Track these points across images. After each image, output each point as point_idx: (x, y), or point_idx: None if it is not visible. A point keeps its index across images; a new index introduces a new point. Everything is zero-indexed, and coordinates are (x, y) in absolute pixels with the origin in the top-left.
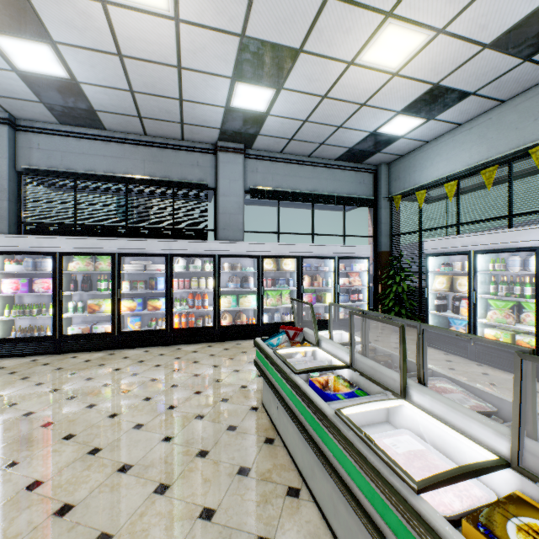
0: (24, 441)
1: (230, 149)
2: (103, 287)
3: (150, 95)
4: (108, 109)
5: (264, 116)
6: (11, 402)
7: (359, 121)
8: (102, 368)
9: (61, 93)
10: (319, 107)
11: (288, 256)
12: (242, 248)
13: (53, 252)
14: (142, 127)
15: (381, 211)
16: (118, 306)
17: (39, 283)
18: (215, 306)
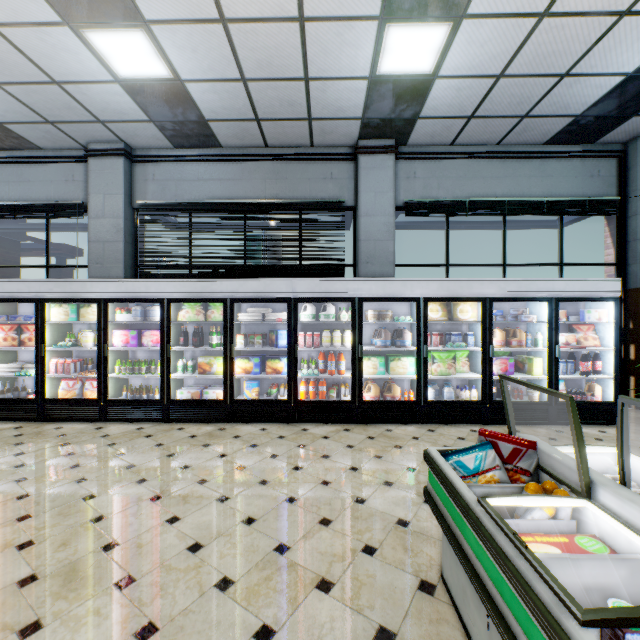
0: (69, 576)
1: (375, 149)
2: (214, 342)
3: (266, 81)
4: (220, 115)
5: (428, 82)
6: (90, 492)
7: (607, 55)
8: (205, 451)
9: (168, 103)
10: (530, 40)
11: (467, 298)
12: (393, 288)
13: (161, 298)
14: (262, 135)
15: (636, 220)
16: (230, 367)
17: (148, 335)
18: (354, 371)
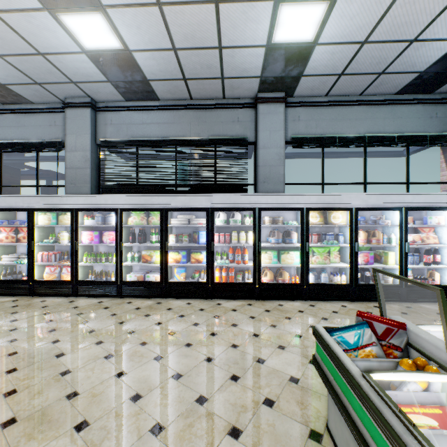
0: (40, 419)
1: (270, 99)
2: (153, 240)
3: (191, 50)
4: (157, 76)
5: (310, 48)
6: (61, 351)
7: (446, 24)
8: (146, 319)
9: (120, 68)
10: (388, 14)
11: (338, 208)
12: (283, 201)
13: (115, 208)
14: (188, 91)
15: None
16: (165, 258)
17: (106, 235)
18: (254, 261)
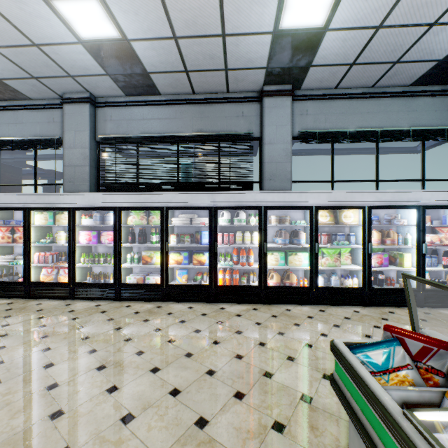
0: (17, 445)
1: (276, 92)
2: (154, 240)
3: (192, 38)
4: (158, 68)
5: (320, 34)
6: (50, 360)
7: None
8: (144, 325)
9: (119, 60)
10: None
11: (350, 206)
12: (291, 199)
13: (114, 207)
14: (190, 84)
15: None
16: (166, 259)
17: (105, 235)
18: (260, 263)
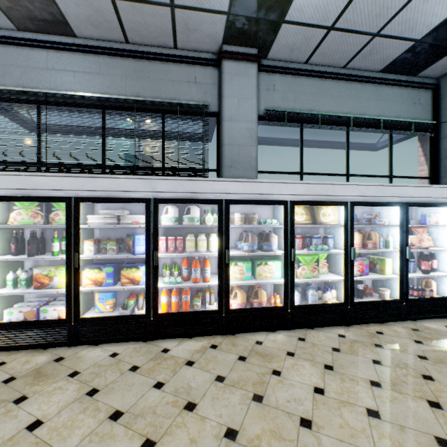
0: None
1: (239, 55)
2: (55, 249)
3: None
4: None
5: None
6: None
7: None
8: (11, 415)
9: None
10: None
11: (331, 202)
12: (261, 190)
13: None
14: (119, 24)
15: None
16: (75, 280)
17: None
18: (220, 279)
